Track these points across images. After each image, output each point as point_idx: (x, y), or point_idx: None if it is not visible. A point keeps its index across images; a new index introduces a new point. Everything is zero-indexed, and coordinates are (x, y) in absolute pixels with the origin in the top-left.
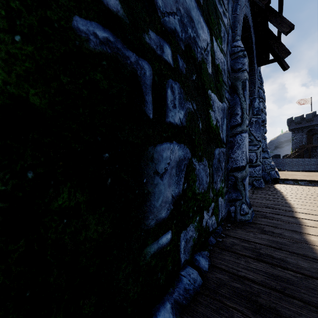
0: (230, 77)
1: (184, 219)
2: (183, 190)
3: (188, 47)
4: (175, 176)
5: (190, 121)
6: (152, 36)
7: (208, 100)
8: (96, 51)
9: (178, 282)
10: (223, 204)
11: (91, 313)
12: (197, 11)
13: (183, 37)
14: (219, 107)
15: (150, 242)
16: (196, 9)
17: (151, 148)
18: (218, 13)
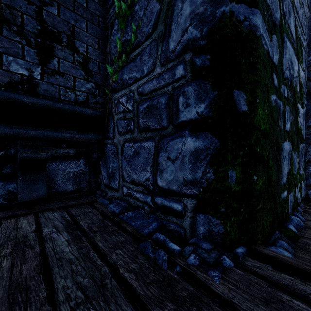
0: (306, 86)
1: (289, 187)
2: (289, 169)
3: (291, 82)
4: (287, 160)
5: (291, 127)
6: (282, 87)
7: (297, 111)
8: (273, 106)
9: (291, 220)
10: (303, 187)
11: (273, 210)
12: (293, 55)
13: (289, 78)
14: (301, 113)
15: (282, 192)
16: (293, 54)
17: (282, 144)
18: (301, 43)
